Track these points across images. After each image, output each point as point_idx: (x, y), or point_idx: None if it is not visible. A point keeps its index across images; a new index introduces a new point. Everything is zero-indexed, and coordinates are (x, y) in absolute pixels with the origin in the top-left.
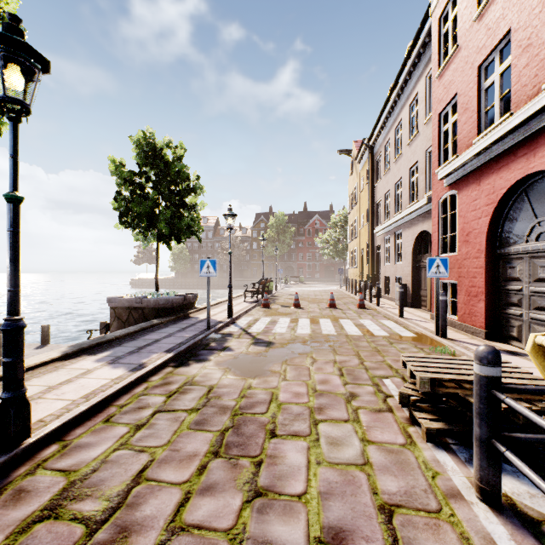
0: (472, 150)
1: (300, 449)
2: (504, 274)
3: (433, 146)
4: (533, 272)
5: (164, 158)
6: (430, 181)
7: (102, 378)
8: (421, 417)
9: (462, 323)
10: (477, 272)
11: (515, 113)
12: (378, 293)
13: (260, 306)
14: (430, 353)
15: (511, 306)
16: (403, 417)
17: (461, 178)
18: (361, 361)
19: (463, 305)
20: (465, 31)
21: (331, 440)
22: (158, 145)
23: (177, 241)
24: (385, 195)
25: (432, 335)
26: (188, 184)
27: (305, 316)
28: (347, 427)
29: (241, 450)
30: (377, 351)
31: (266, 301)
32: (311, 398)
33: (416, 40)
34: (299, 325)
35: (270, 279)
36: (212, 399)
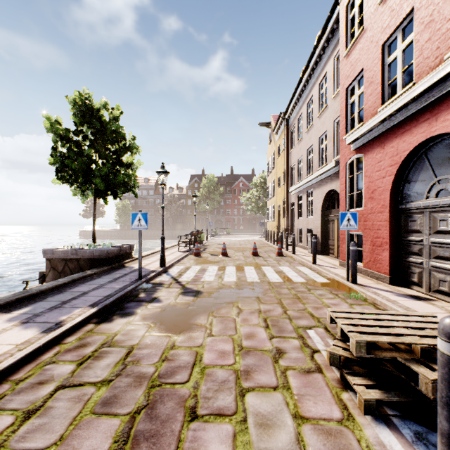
0: (378, 117)
1: (224, 437)
2: (405, 227)
3: (341, 116)
4: (433, 224)
5: (101, 119)
6: (337, 147)
7: (6, 343)
8: (356, 383)
9: (368, 269)
10: (381, 224)
11: (420, 81)
12: (293, 242)
13: (192, 254)
14: (345, 299)
15: (412, 255)
16: (334, 379)
17: (366, 143)
18: (284, 310)
19: (369, 253)
20: (370, 14)
21: (260, 420)
22: (95, 106)
23: (114, 196)
24: (298, 160)
25: (343, 281)
26: (124, 143)
27: (231, 264)
28: (276, 397)
29: (151, 446)
30: (298, 298)
31: (197, 250)
32: (237, 357)
33: (326, 26)
34: (226, 273)
35: (201, 231)
36: (129, 365)
